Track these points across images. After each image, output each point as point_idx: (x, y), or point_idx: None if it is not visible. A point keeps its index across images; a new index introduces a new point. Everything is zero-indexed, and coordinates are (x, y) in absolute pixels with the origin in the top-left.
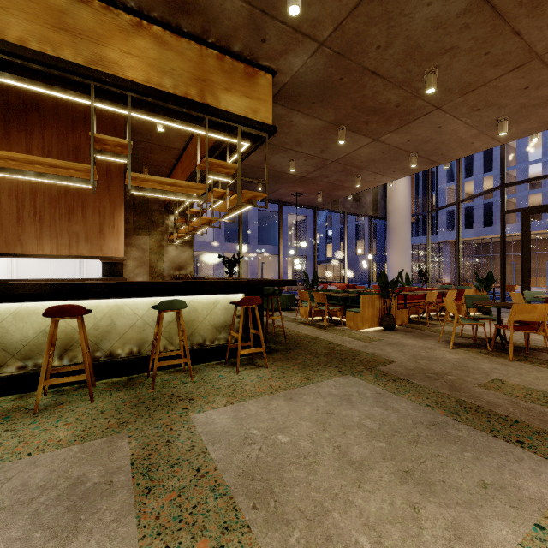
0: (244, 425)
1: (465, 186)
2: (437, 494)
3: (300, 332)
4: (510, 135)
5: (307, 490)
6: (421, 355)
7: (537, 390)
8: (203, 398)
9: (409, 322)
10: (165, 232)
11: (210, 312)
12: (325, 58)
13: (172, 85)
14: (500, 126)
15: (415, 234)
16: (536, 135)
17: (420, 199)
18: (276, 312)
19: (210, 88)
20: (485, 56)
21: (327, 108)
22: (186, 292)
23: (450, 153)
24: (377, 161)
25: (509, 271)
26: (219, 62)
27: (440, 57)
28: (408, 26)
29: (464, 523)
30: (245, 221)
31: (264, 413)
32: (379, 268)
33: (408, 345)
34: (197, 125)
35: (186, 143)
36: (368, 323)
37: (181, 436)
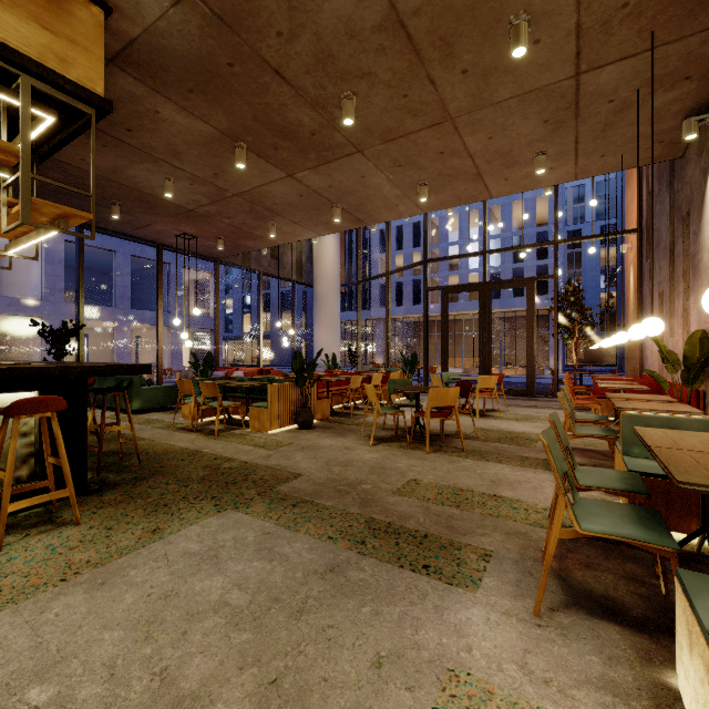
0: None
1: (397, 259)
2: None
3: (174, 445)
4: (431, 205)
5: None
6: (337, 460)
7: (448, 487)
8: None
9: (332, 415)
10: None
11: None
12: (201, 19)
13: None
14: (421, 190)
15: (349, 308)
16: (452, 210)
17: (354, 267)
18: (145, 415)
19: None
20: (404, 98)
21: (215, 107)
22: None
23: (377, 213)
24: (295, 206)
25: (434, 351)
26: None
27: (358, 82)
28: (317, 18)
29: None
30: (109, 271)
31: (19, 640)
32: (310, 347)
33: (324, 447)
34: None
35: None
36: (279, 421)
37: None
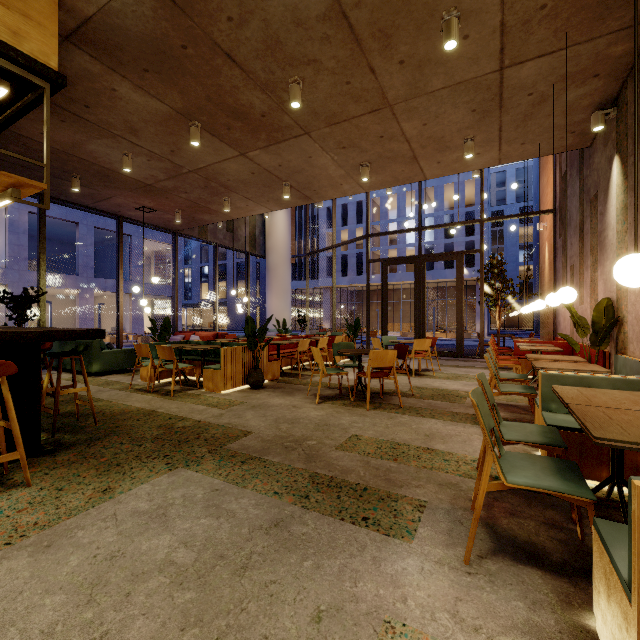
0: None
1: (342, 234)
2: None
3: (131, 406)
4: (372, 184)
5: None
6: (285, 418)
7: (386, 442)
8: None
9: (282, 375)
10: None
11: None
12: (154, 1)
13: None
14: (363, 171)
15: (299, 277)
16: (390, 189)
17: (304, 241)
18: (105, 377)
19: None
20: (347, 85)
21: (170, 86)
22: None
23: (323, 191)
24: (247, 183)
25: (375, 317)
26: None
27: (304, 68)
28: (265, 6)
29: None
30: (73, 241)
31: None
32: (263, 313)
33: (273, 406)
34: None
35: None
36: (232, 382)
37: None
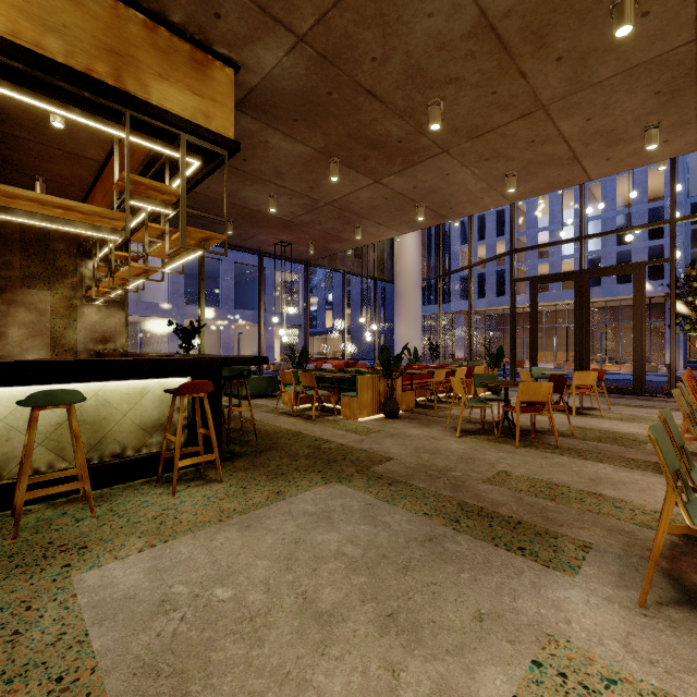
0: (165, 580)
1: (478, 250)
2: (425, 642)
3: (280, 427)
4: (519, 194)
5: (245, 676)
6: (425, 448)
7: (541, 481)
8: (105, 543)
9: (416, 406)
10: (79, 285)
11: (134, 406)
12: (307, 60)
13: (63, 50)
14: (509, 181)
15: (427, 302)
16: (543, 197)
17: (433, 261)
18: (252, 401)
19: (132, 69)
20: (493, 95)
21: (314, 130)
22: (89, 376)
23: (460, 208)
24: (379, 209)
25: (520, 345)
26: (149, 33)
27: (445, 88)
28: (408, 39)
29: (453, 680)
30: (216, 276)
31: (201, 556)
32: (388, 341)
33: (411, 436)
34: (112, 122)
35: (108, 153)
36: (367, 410)
37: (44, 618)
